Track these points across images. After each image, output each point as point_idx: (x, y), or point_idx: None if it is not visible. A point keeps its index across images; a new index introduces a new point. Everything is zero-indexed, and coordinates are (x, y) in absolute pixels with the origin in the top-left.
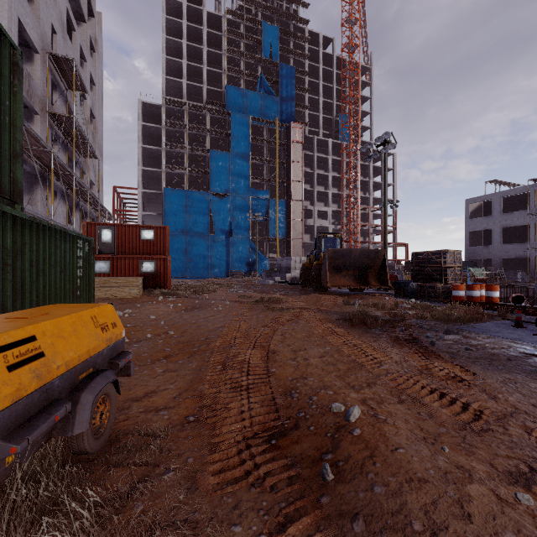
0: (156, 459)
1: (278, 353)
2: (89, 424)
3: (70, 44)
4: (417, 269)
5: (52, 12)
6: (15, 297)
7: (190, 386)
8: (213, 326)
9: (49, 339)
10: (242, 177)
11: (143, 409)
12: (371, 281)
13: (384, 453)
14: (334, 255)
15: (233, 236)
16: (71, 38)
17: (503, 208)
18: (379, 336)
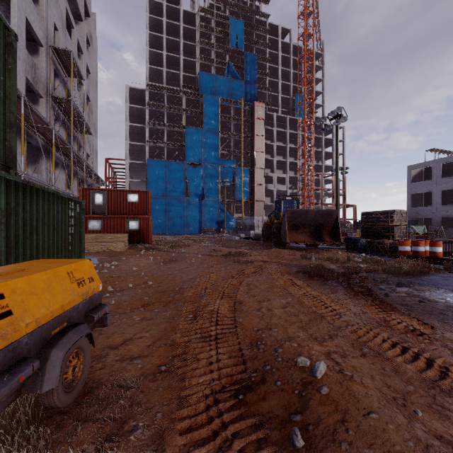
0: (126, 413)
1: (244, 303)
2: (59, 381)
3: (69, 39)
4: (366, 227)
5: (54, 12)
6: (9, 252)
7: (164, 334)
8: (186, 277)
9: (19, 296)
10: (212, 149)
11: (119, 357)
12: (325, 237)
13: (356, 418)
14: (292, 215)
15: (205, 199)
16: (71, 34)
17: (441, 173)
18: (336, 288)
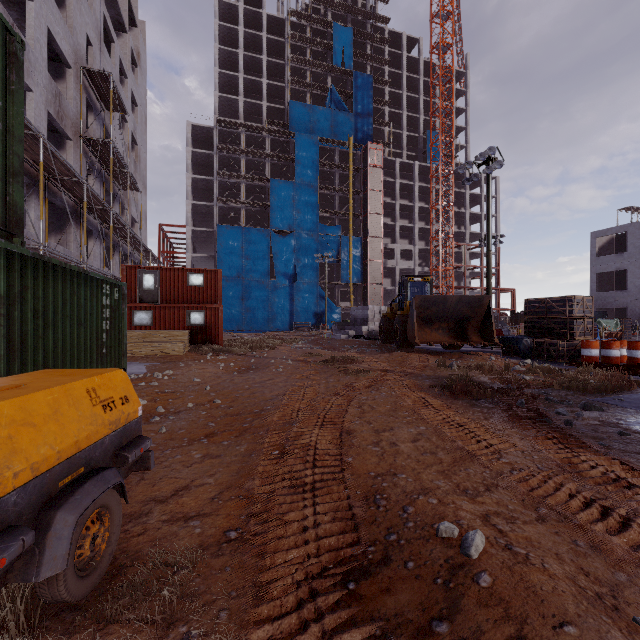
0: (173, 610)
1: (355, 434)
2: (67, 562)
3: (108, 58)
4: (532, 321)
5: (87, 20)
6: (12, 357)
7: (236, 480)
8: (271, 394)
9: (5, 429)
10: (308, 210)
11: (167, 515)
12: (471, 336)
13: (541, 632)
14: (423, 303)
15: (298, 281)
16: (110, 51)
17: None
18: (491, 412)
